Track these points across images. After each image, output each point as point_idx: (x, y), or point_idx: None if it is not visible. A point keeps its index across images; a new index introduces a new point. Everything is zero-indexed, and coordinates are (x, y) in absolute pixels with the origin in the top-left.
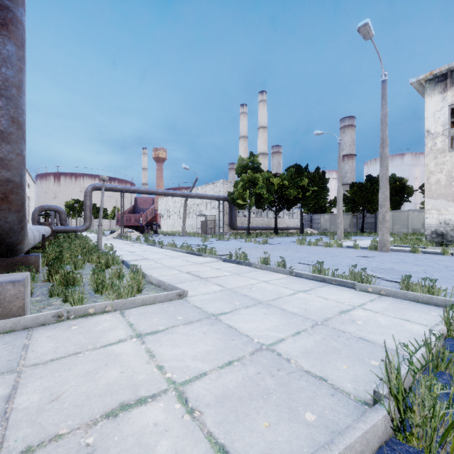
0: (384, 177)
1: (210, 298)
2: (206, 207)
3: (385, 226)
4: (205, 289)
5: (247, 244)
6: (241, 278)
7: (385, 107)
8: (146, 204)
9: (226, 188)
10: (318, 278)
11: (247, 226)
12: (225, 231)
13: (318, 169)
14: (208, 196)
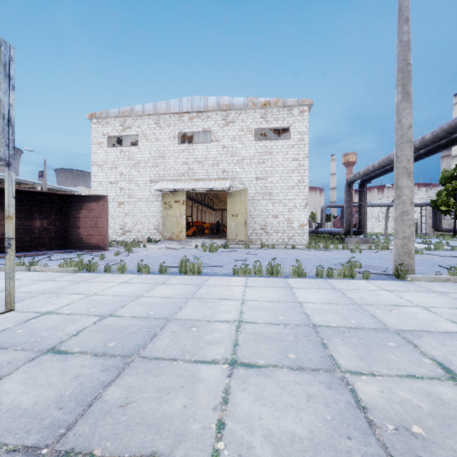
0: None
1: None
2: None
3: None
4: None
5: (443, 241)
6: (424, 246)
7: None
8: None
9: (429, 195)
10: (456, 246)
11: (453, 228)
12: (428, 233)
13: None
14: None
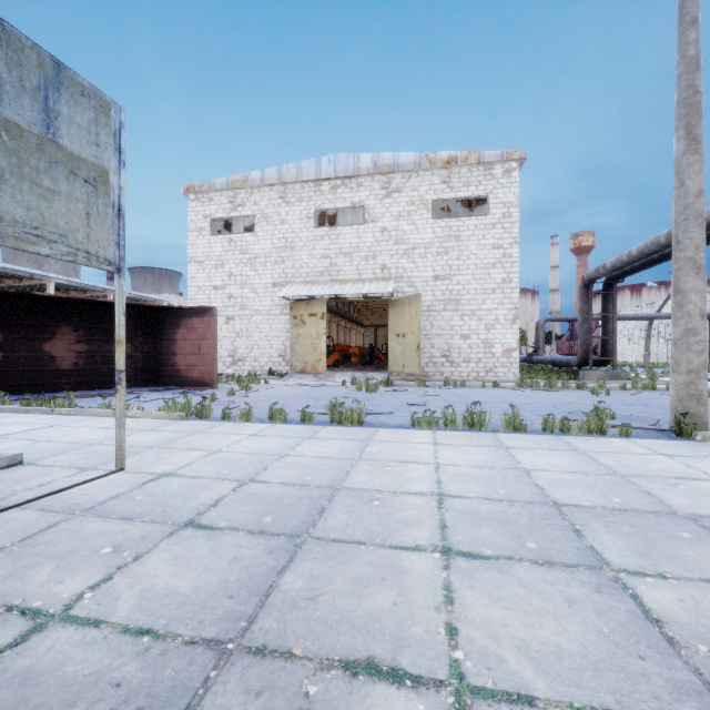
0: None
1: None
2: None
3: None
4: None
5: None
6: None
7: None
8: None
9: None
10: None
11: None
12: None
13: None
14: None
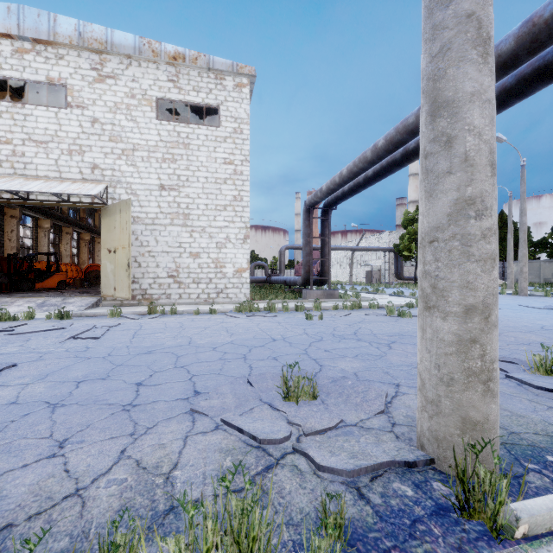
0: (522, 239)
1: (385, 301)
2: (370, 257)
3: (522, 277)
4: (383, 300)
5: (409, 290)
6: (398, 299)
7: (523, 186)
8: (315, 256)
9: (392, 239)
10: None
11: (414, 276)
12: (391, 281)
13: (502, 213)
14: (374, 248)
